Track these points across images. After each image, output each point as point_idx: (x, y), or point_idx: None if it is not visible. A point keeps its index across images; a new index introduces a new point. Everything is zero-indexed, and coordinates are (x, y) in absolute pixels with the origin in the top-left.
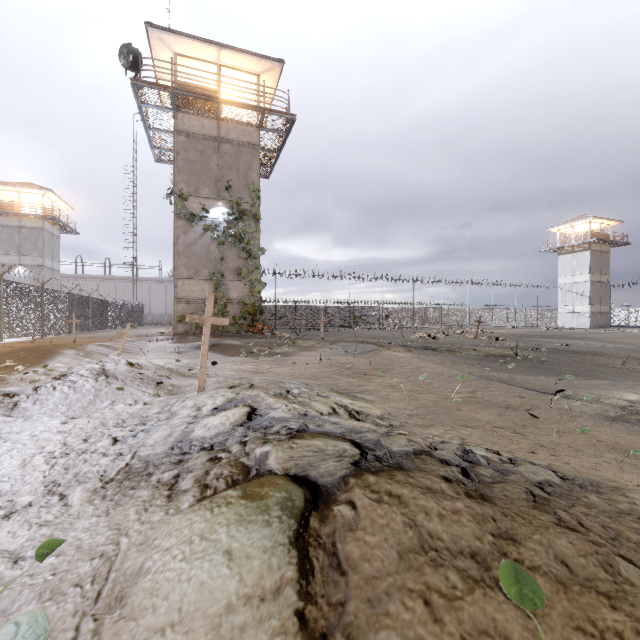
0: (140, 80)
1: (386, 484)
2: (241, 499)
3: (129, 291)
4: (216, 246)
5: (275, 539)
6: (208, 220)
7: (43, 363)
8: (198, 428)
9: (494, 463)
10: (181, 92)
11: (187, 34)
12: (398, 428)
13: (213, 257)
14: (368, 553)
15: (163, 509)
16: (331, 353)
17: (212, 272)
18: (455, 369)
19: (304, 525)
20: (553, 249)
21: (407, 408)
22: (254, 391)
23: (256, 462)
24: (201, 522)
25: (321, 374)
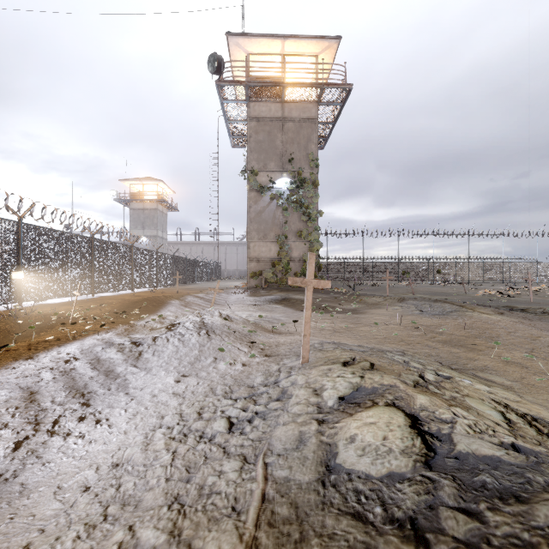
0: (222, 81)
1: None
2: None
3: (211, 253)
4: (280, 212)
5: None
6: (274, 190)
7: (158, 311)
8: (341, 441)
9: None
10: (253, 84)
11: (258, 34)
12: None
13: (278, 222)
14: None
15: None
16: (404, 312)
17: (277, 235)
18: None
19: None
20: None
21: None
22: (384, 377)
23: None
24: None
25: (409, 339)
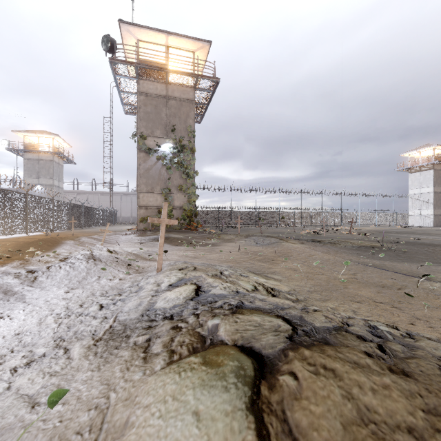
0: (115, 59)
1: (320, 358)
2: (202, 366)
3: (107, 201)
4: (165, 170)
5: (234, 404)
6: (160, 152)
7: (53, 249)
8: (160, 300)
9: (398, 338)
10: (142, 66)
11: (146, 26)
12: (303, 302)
13: (163, 178)
14: (315, 422)
15: (141, 369)
16: (246, 244)
17: (162, 188)
18: (338, 257)
19: (256, 393)
20: (405, 169)
21: (306, 286)
22: (197, 273)
23: (209, 332)
24: (172, 384)
25: (240, 259)
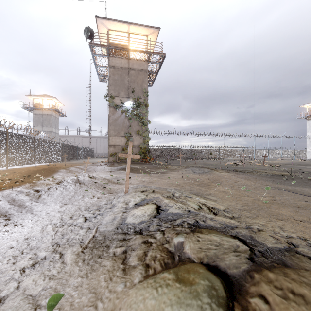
0: (93, 43)
1: (286, 282)
2: (176, 283)
3: (87, 142)
4: (127, 120)
5: None
6: (123, 107)
7: (52, 175)
8: (129, 216)
9: None
10: (111, 47)
11: (114, 19)
12: (237, 218)
13: (126, 125)
14: None
15: (122, 281)
16: (186, 172)
17: (125, 132)
18: (257, 183)
19: None
20: (304, 117)
21: (237, 205)
22: (155, 195)
23: (175, 249)
24: (151, 299)
25: (183, 184)
